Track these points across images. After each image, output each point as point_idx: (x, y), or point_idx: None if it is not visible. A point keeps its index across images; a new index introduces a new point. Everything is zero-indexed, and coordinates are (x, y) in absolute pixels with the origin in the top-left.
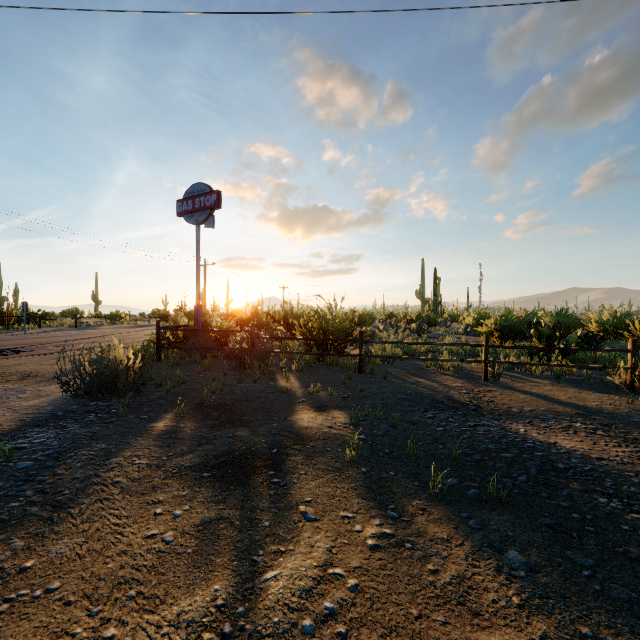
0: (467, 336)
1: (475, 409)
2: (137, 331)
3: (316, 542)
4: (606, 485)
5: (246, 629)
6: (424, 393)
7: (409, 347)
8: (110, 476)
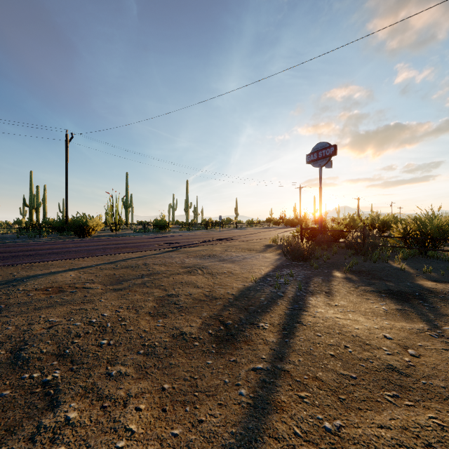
0: None
1: None
2: (269, 231)
3: None
4: None
5: (445, 336)
6: None
7: None
8: (337, 288)
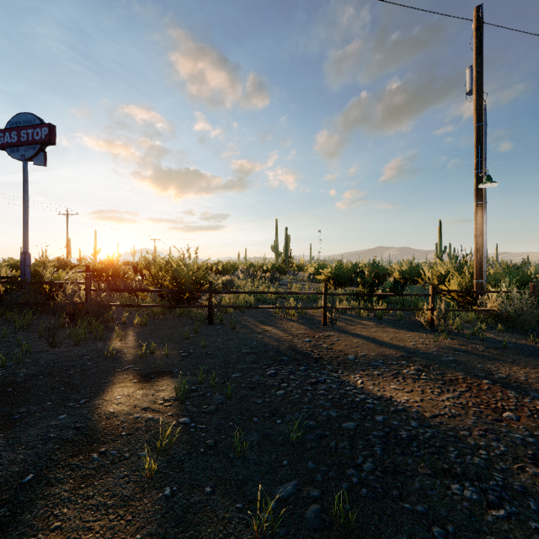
0: (310, 283)
1: (316, 360)
2: None
3: None
4: (451, 459)
5: None
6: (269, 344)
7: (261, 294)
8: None
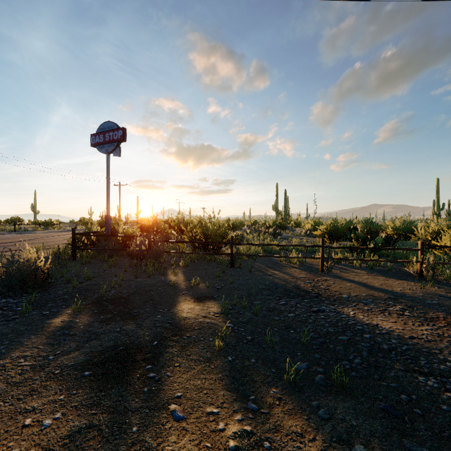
0: (307, 237)
1: (316, 296)
2: (64, 235)
3: (180, 449)
4: (421, 364)
5: None
6: (278, 283)
7: (267, 246)
8: None
